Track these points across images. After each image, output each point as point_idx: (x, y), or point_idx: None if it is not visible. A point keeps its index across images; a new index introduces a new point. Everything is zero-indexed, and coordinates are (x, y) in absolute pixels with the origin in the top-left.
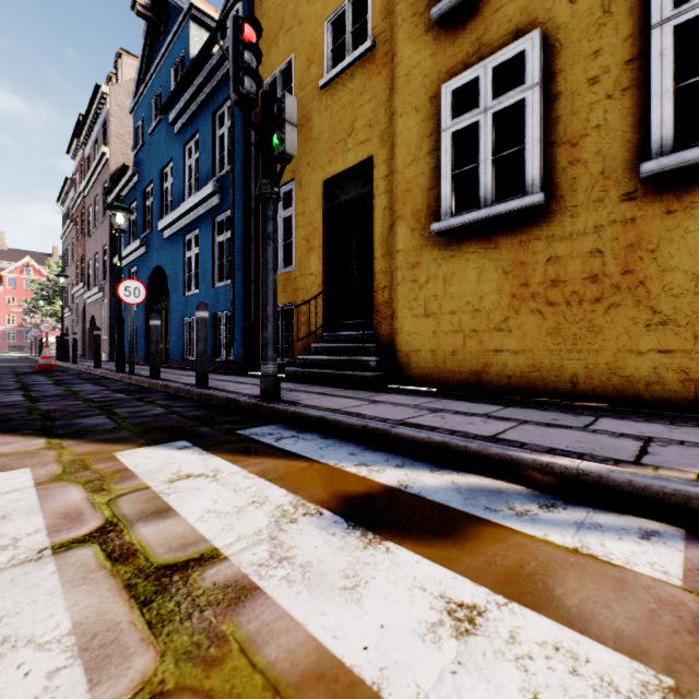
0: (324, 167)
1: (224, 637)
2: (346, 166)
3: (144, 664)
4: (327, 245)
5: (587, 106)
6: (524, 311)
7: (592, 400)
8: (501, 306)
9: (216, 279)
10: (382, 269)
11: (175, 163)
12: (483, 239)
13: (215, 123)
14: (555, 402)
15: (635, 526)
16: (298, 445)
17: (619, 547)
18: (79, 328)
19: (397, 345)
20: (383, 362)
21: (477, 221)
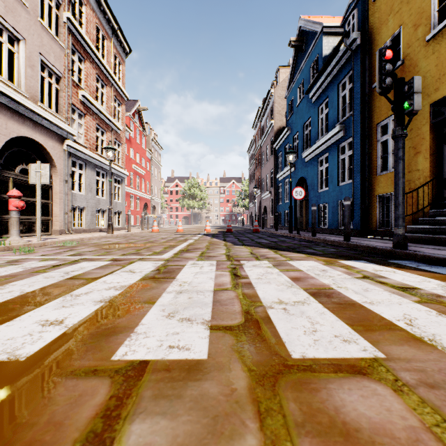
0: (430, 95)
1: (440, 300)
2: None
3: (416, 298)
4: (432, 148)
5: None
6: None
7: None
8: None
9: (340, 180)
10: None
11: (312, 119)
12: None
13: (339, 90)
14: None
15: None
16: (433, 269)
17: None
18: (257, 212)
19: None
20: None
21: None
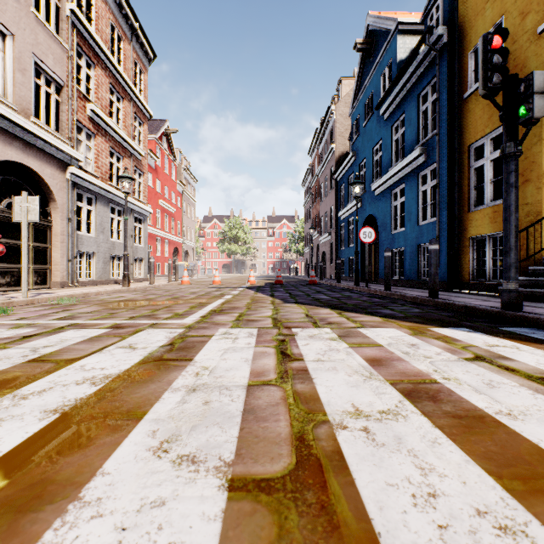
0: None
1: None
2: None
3: None
4: None
5: None
6: None
7: None
8: None
9: (420, 218)
10: None
11: (383, 141)
12: None
13: (419, 102)
14: None
15: None
16: None
17: None
18: (314, 259)
19: None
20: None
21: None
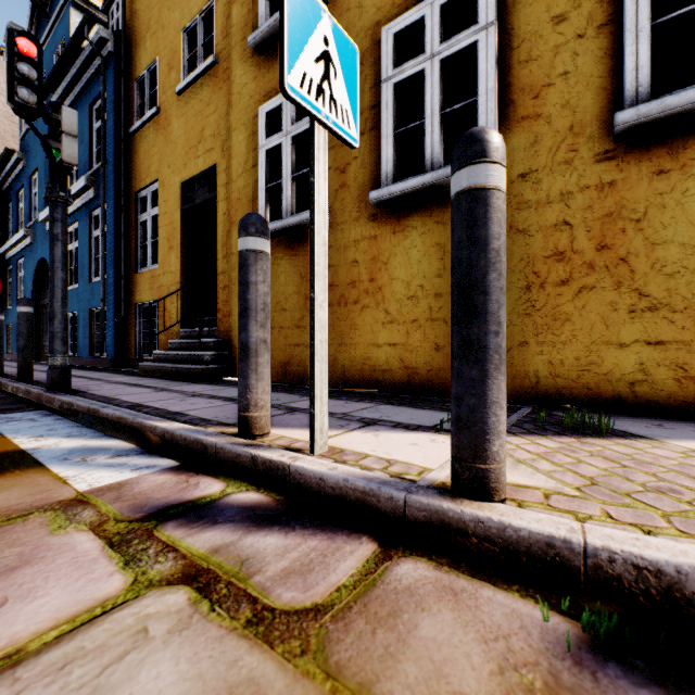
0: (181, 170)
1: None
2: (197, 171)
3: None
4: (185, 245)
5: None
6: None
7: (353, 385)
8: (300, 306)
9: (93, 274)
10: (223, 270)
11: None
12: (288, 247)
13: (93, 116)
14: None
15: (149, 464)
16: (17, 425)
17: (100, 475)
18: None
19: (232, 340)
20: (220, 356)
21: (279, 231)
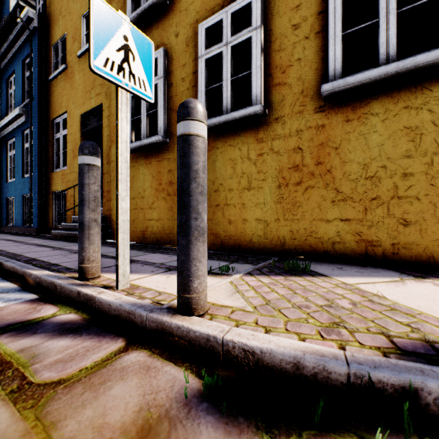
0: (81, 106)
1: None
2: (91, 107)
3: None
4: None
5: (181, 92)
6: (160, 198)
7: None
8: (152, 195)
9: (25, 172)
10: (107, 171)
11: (1, 90)
12: (145, 158)
13: (25, 68)
14: (163, 246)
15: (18, 297)
16: None
17: None
18: None
19: (111, 216)
20: (104, 226)
21: (138, 147)
